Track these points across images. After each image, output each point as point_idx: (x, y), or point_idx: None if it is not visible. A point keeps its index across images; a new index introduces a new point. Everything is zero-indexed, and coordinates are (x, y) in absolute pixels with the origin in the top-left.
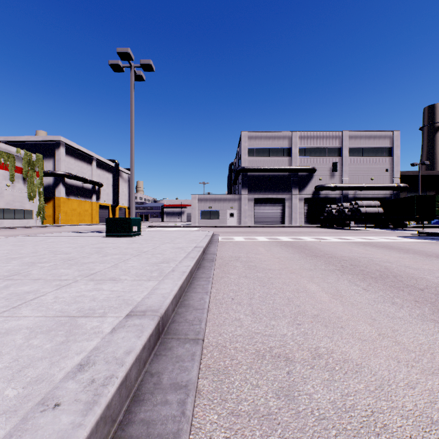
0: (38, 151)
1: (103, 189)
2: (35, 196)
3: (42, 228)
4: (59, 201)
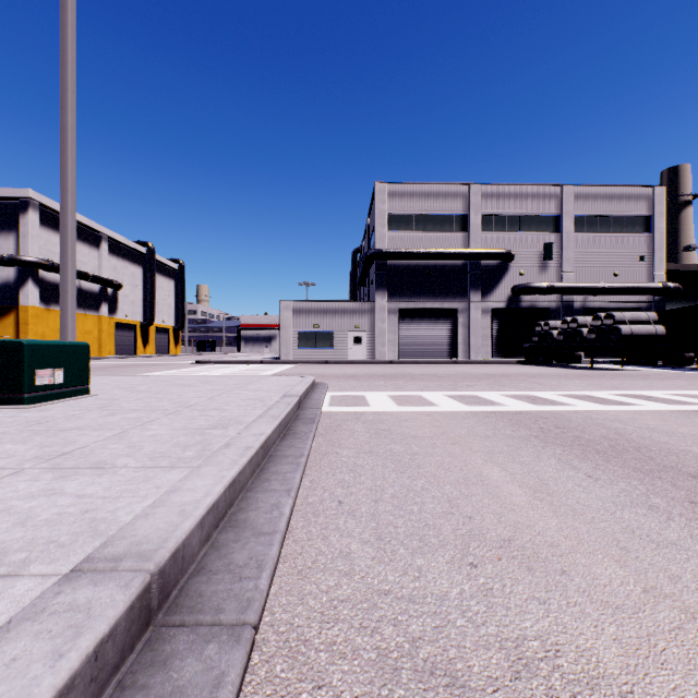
0: None
1: (123, 294)
2: None
3: None
4: (26, 313)
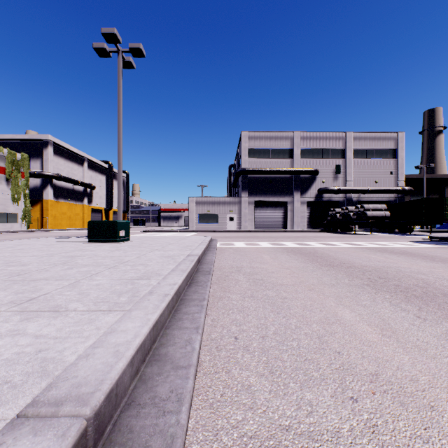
0: (24, 150)
1: (95, 192)
2: (20, 198)
3: (26, 232)
4: (47, 204)
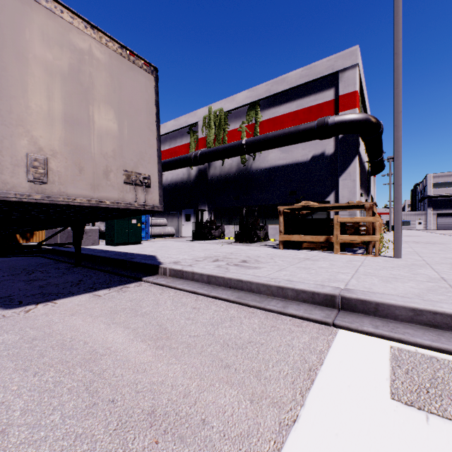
0: None
1: None
2: None
3: None
4: None
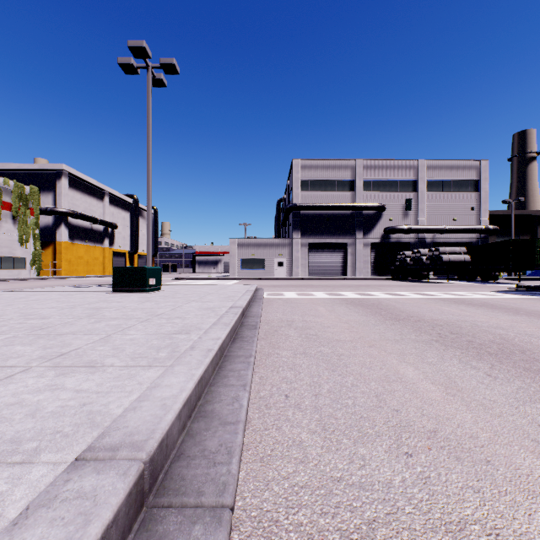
0: (33, 182)
1: (118, 232)
2: (28, 240)
3: (37, 280)
4: (60, 246)
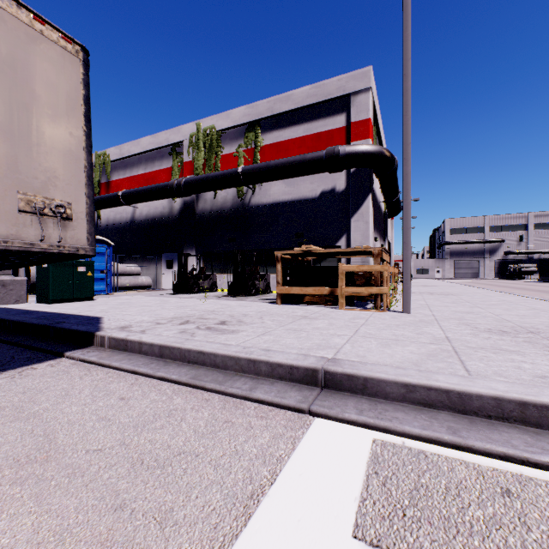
0: None
1: None
2: None
3: None
4: None
